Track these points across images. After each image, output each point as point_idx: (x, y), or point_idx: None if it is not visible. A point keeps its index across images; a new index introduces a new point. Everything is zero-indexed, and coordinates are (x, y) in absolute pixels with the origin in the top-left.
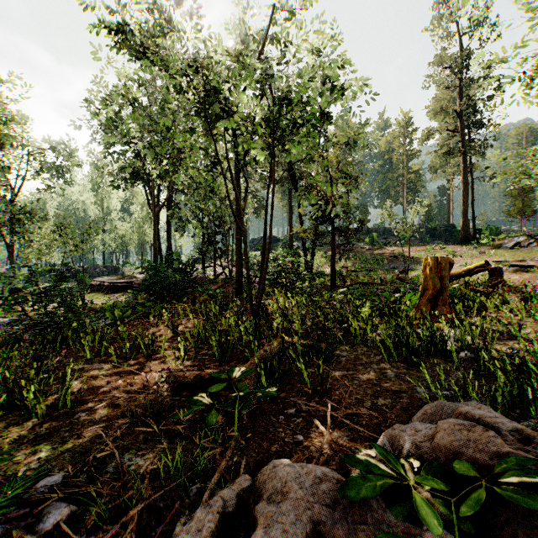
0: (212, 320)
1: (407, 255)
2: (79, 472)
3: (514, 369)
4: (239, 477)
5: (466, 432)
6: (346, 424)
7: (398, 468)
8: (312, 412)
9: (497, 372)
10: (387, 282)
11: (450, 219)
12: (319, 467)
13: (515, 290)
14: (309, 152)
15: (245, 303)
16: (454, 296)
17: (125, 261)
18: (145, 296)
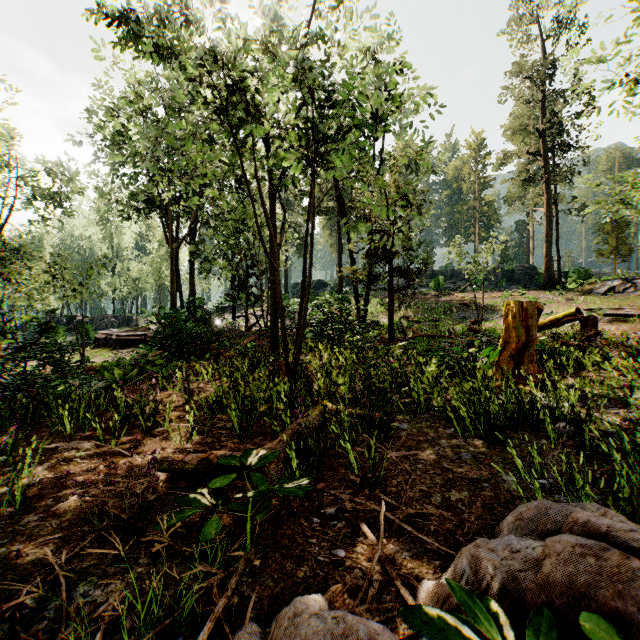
0: (238, 382)
1: (480, 302)
2: (1, 618)
3: (633, 448)
4: (242, 628)
5: (593, 560)
6: (407, 531)
7: (492, 632)
8: (359, 511)
9: (612, 454)
10: (456, 334)
11: (530, 261)
12: (363, 621)
13: (615, 344)
14: (361, 170)
15: (280, 361)
16: (541, 351)
17: (140, 309)
18: (159, 352)
